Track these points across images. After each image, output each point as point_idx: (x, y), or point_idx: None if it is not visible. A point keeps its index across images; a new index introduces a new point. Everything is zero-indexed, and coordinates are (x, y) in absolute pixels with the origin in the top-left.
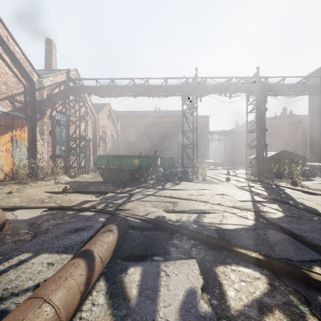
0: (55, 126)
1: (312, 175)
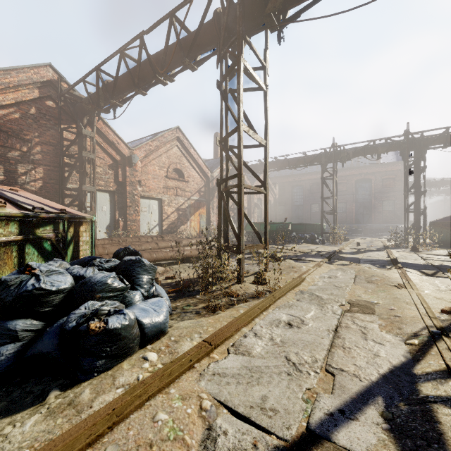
0: None
1: None
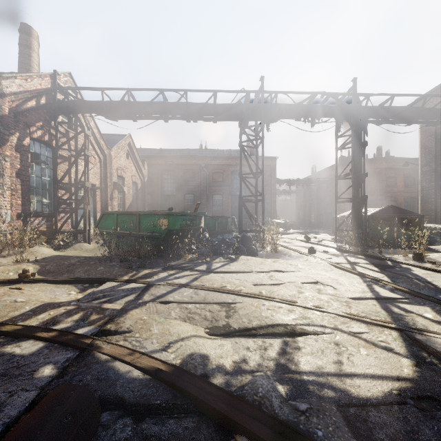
0: (29, 163)
1: (429, 242)
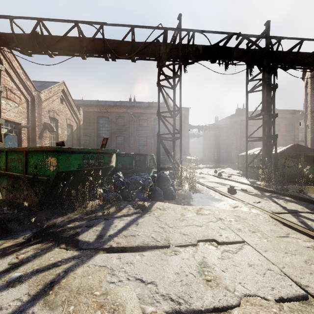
0: None
1: None
